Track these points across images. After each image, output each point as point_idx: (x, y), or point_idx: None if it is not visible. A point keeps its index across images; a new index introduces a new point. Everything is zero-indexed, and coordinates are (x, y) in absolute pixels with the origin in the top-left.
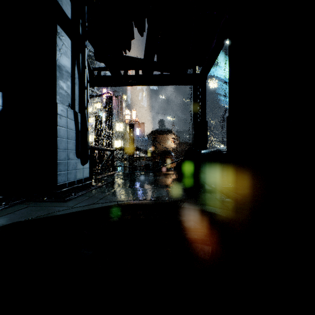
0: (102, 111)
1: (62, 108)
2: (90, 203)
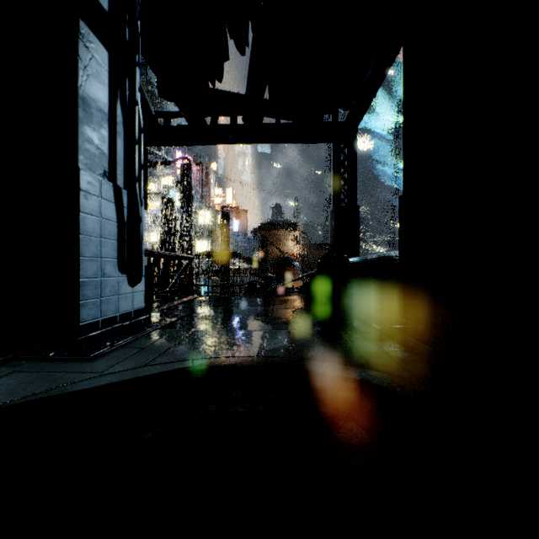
0: (175, 191)
1: (89, 179)
2: (139, 364)
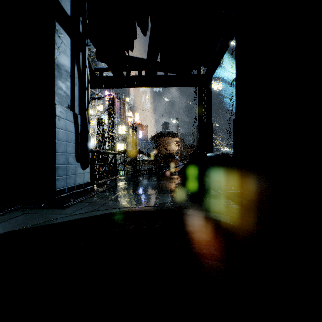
0: (104, 114)
1: (61, 109)
2: (90, 210)
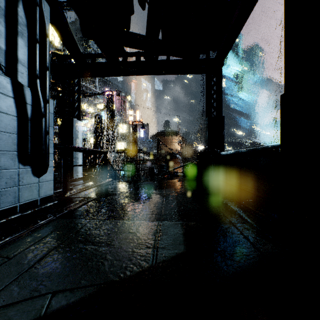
0: (105, 112)
1: None
2: None
